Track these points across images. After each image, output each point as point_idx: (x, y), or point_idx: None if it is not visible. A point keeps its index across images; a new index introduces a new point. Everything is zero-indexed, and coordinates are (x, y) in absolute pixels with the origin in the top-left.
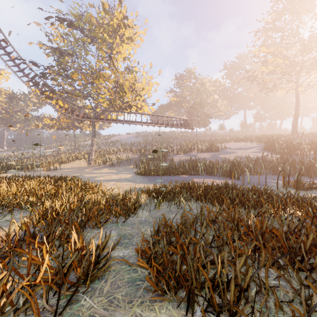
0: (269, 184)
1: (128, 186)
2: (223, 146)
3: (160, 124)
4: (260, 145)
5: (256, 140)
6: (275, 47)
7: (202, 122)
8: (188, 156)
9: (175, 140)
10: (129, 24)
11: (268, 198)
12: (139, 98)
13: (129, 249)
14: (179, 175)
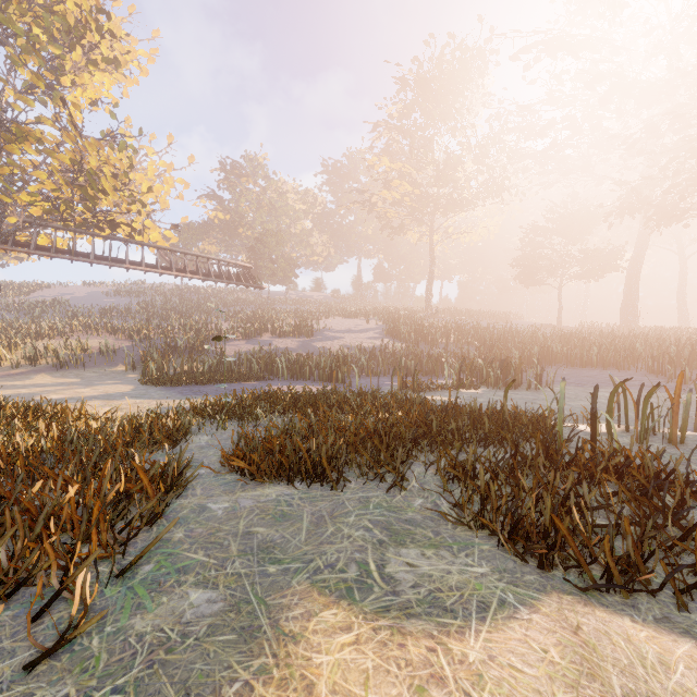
0: (384, 388)
1: (142, 406)
2: (321, 326)
3: (190, 273)
4: (380, 326)
5: (375, 316)
6: (401, 162)
7: (281, 274)
8: (255, 344)
9: (222, 309)
10: (113, 28)
11: (375, 402)
12: (140, 209)
13: (204, 469)
14: (240, 382)
